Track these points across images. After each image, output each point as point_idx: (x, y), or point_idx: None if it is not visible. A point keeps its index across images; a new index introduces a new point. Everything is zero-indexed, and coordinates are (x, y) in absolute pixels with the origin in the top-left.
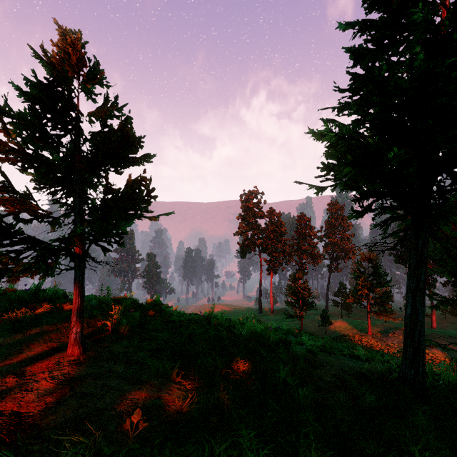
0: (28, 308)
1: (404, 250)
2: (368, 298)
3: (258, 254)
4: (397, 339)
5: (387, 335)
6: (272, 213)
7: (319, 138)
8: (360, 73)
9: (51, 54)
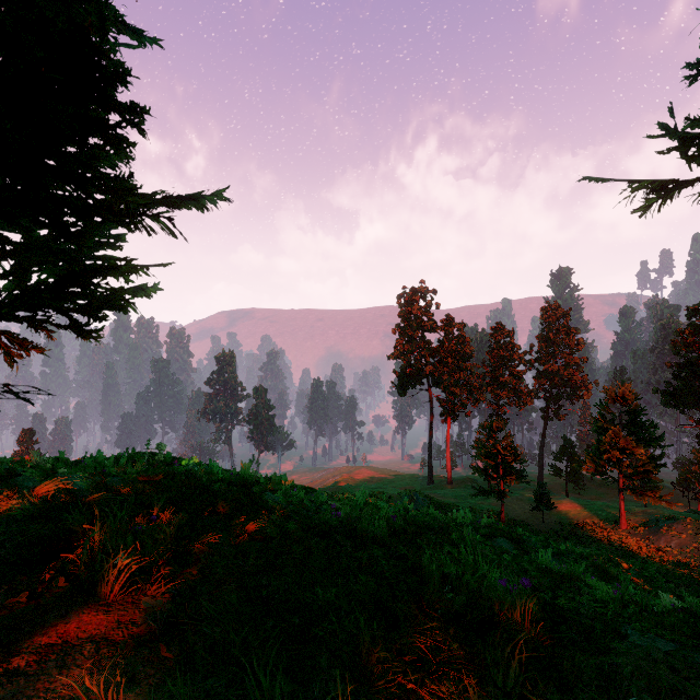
0: None
1: (680, 385)
2: (621, 466)
3: (427, 389)
4: (677, 539)
5: (657, 532)
6: (450, 323)
7: None
8: None
9: None
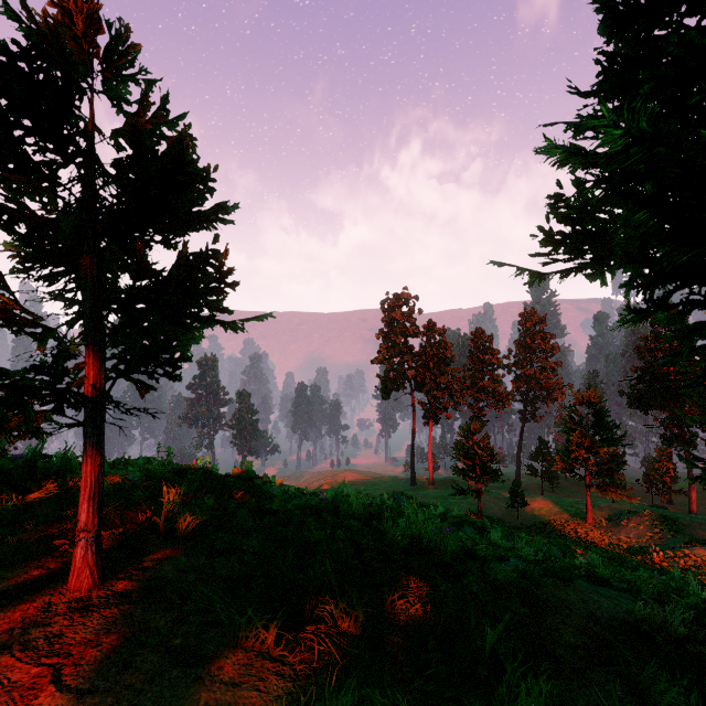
0: (15, 490)
1: (644, 388)
2: (587, 465)
3: (410, 393)
4: (635, 531)
5: (618, 525)
6: (431, 328)
7: (564, 160)
8: (624, 53)
9: (40, 16)
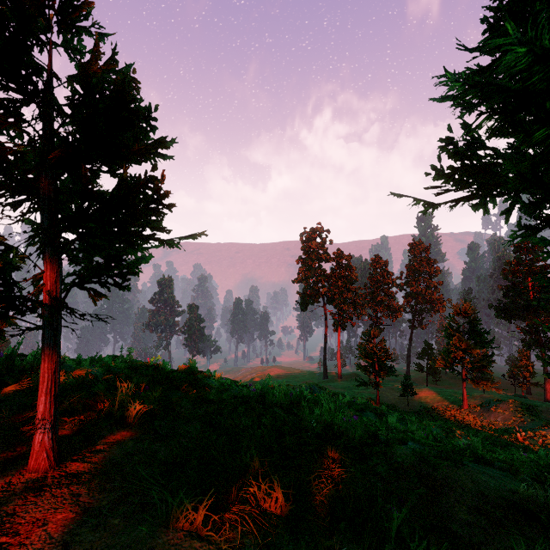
0: None
1: (508, 302)
2: (463, 363)
3: (323, 306)
4: (502, 415)
5: (488, 410)
6: (340, 255)
7: (463, 90)
8: (508, 9)
9: None
